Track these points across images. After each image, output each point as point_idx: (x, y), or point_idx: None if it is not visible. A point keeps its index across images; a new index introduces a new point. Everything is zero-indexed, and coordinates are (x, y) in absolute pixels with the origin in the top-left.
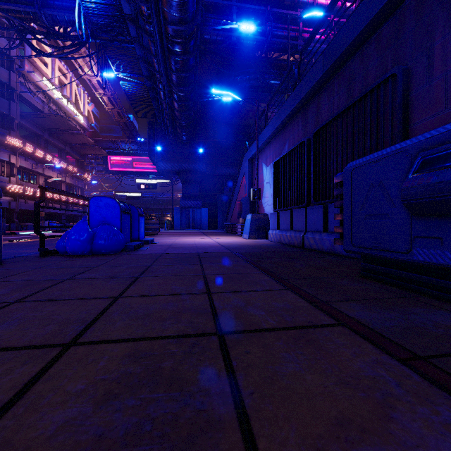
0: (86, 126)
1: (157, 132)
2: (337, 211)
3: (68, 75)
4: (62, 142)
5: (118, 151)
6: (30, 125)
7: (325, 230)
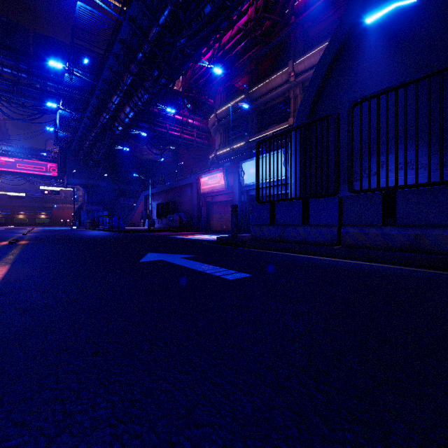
0: None
1: (68, 157)
2: None
3: None
4: None
5: None
6: None
7: None
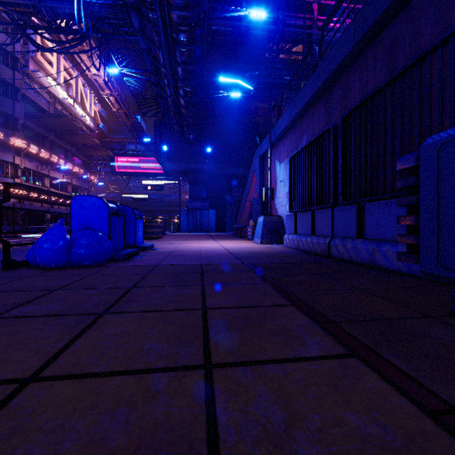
0: (92, 127)
1: (163, 132)
2: (378, 212)
3: (73, 74)
4: (68, 143)
5: (125, 152)
6: (35, 126)
7: (360, 235)
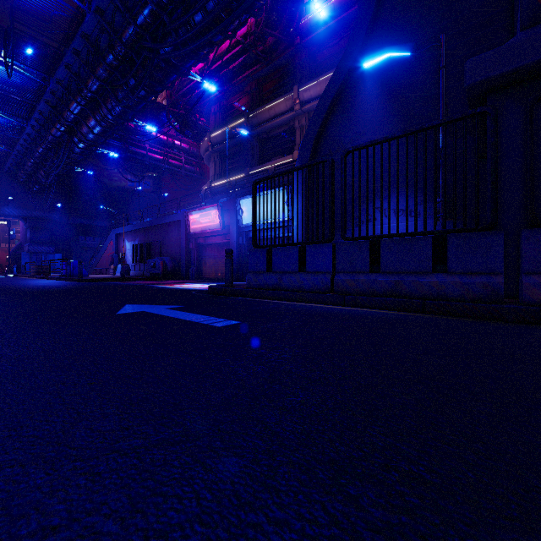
0: None
1: (1, 177)
2: None
3: None
4: None
5: None
6: None
7: None
